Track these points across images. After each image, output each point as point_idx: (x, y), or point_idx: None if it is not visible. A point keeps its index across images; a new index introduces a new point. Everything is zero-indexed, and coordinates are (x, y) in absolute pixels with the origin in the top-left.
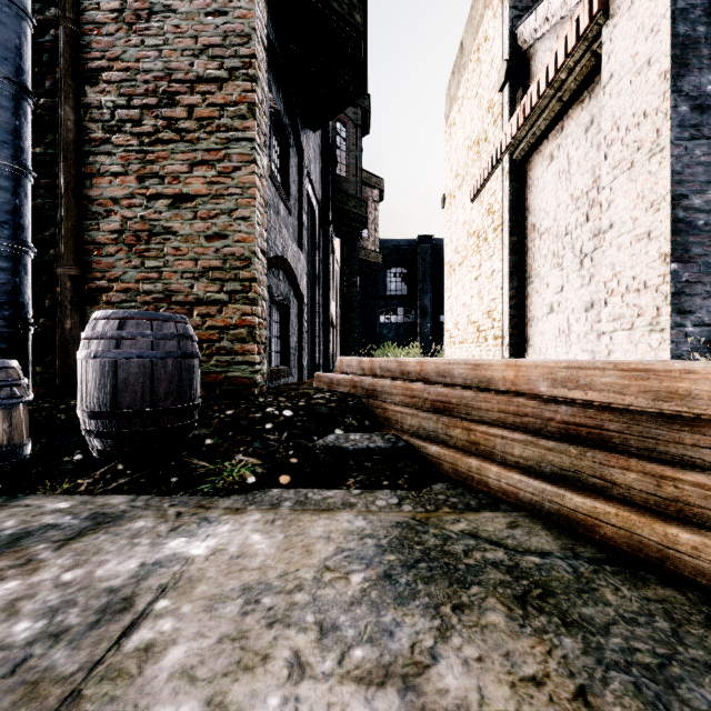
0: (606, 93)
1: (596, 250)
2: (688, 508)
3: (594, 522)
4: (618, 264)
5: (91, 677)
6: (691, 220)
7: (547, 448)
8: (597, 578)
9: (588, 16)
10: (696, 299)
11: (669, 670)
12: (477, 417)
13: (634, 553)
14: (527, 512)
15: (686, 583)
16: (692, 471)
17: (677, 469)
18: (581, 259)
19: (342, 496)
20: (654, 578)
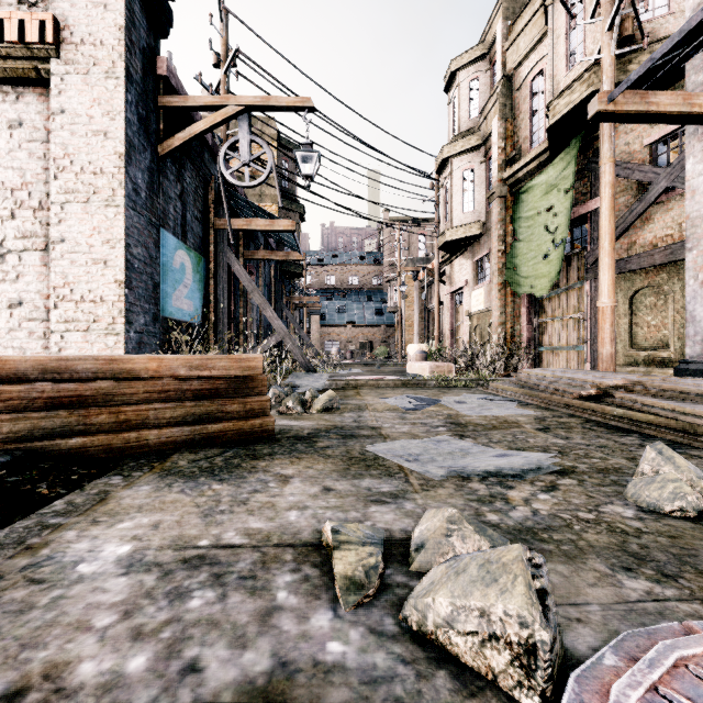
0: (56, 121)
1: (27, 251)
2: (254, 411)
3: (224, 433)
4: (72, 276)
5: (266, 545)
6: (133, 263)
7: (191, 406)
8: (249, 447)
9: (39, 35)
10: (135, 315)
11: (293, 449)
12: (120, 401)
13: (241, 438)
14: (183, 448)
15: (259, 439)
16: (254, 397)
17: (250, 398)
18: (3, 253)
19: (76, 496)
20: (254, 441)
